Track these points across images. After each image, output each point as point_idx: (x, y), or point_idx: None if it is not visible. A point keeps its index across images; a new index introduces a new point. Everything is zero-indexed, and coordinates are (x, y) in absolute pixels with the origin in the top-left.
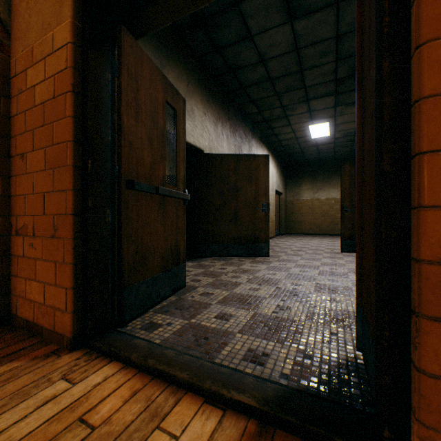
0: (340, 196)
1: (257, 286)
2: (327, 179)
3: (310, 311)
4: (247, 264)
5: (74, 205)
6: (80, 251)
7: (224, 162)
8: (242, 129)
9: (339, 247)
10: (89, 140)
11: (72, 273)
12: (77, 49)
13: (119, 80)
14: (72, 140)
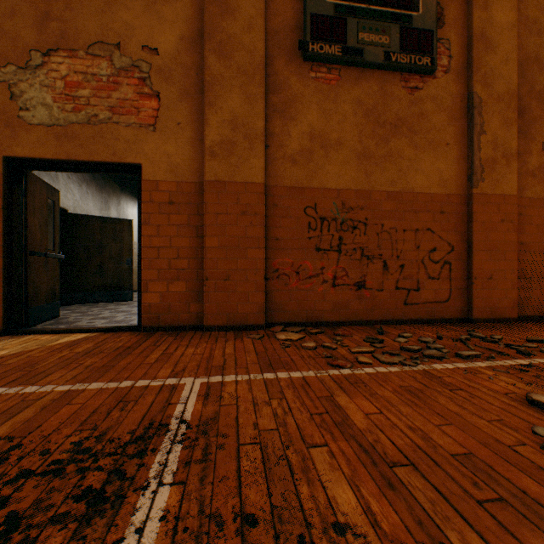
0: None
1: (116, 313)
2: None
3: None
4: (111, 306)
5: (4, 265)
6: (7, 288)
7: (91, 222)
8: (110, 186)
9: None
10: (14, 233)
11: (3, 298)
12: (5, 187)
13: (27, 199)
14: (3, 232)
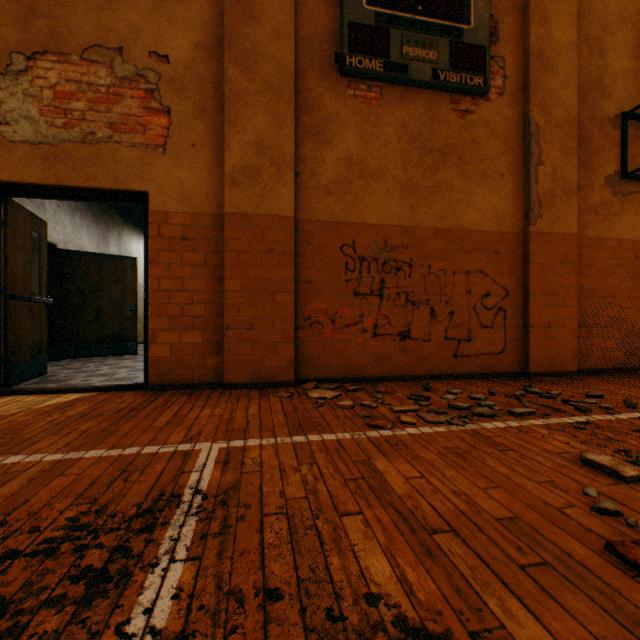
0: None
1: (117, 370)
2: None
3: None
4: (111, 361)
5: None
6: None
7: (86, 260)
8: (110, 216)
9: None
10: None
11: None
12: None
13: (6, 231)
14: None
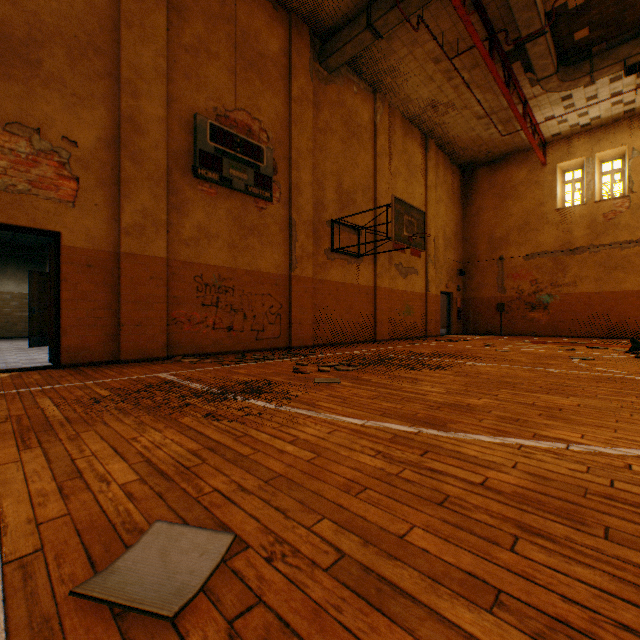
0: (30, 299)
1: None
2: (1, 267)
3: (24, 363)
4: None
5: None
6: None
7: None
8: None
9: (26, 346)
10: None
11: None
12: None
13: None
14: None
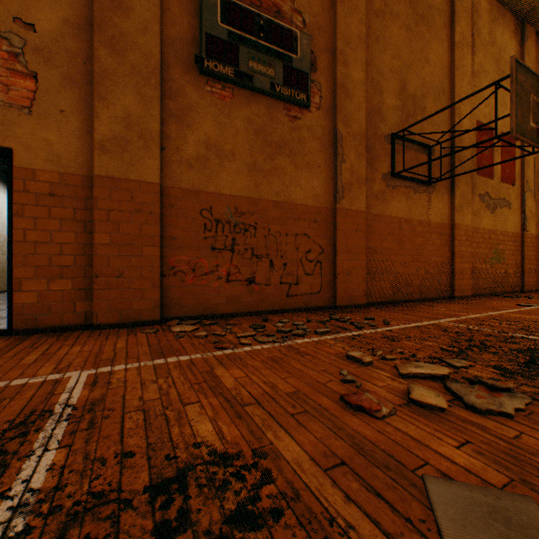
0: None
1: None
2: None
3: None
4: None
5: None
6: None
7: None
8: None
9: None
10: None
11: None
12: None
13: None
14: None
